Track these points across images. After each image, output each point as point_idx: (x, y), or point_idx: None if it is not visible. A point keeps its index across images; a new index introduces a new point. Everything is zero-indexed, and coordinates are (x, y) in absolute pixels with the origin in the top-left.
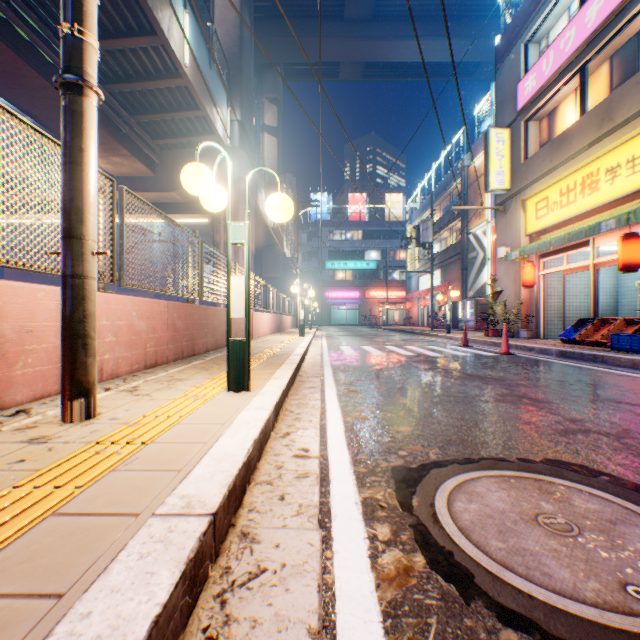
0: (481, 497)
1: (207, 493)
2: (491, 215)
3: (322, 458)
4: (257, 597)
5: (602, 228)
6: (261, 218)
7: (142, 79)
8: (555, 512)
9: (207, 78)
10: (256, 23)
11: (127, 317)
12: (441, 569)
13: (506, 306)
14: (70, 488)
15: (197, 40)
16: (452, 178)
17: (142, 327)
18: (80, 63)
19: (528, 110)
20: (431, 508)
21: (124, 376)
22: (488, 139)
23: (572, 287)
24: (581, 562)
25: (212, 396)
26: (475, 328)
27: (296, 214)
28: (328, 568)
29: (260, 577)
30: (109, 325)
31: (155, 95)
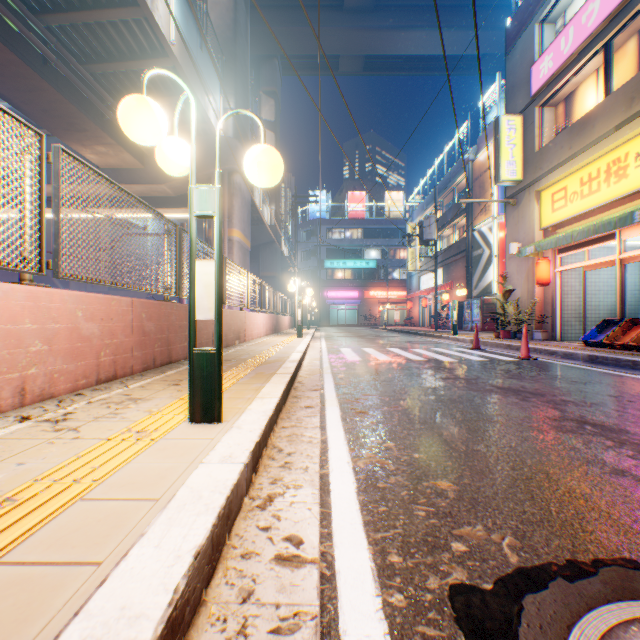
0: None
1: None
2: (498, 211)
3: (324, 563)
4: None
5: (636, 217)
6: (258, 215)
7: (125, 59)
8: None
9: (197, 60)
10: (253, 13)
11: (67, 318)
12: None
13: (518, 306)
14: None
15: (186, 17)
16: (455, 173)
17: (92, 331)
18: None
19: (543, 94)
20: None
21: (62, 396)
22: (499, 127)
23: (590, 285)
24: None
25: (165, 432)
26: (481, 329)
27: (294, 210)
28: None
29: None
30: (36, 329)
31: (141, 78)
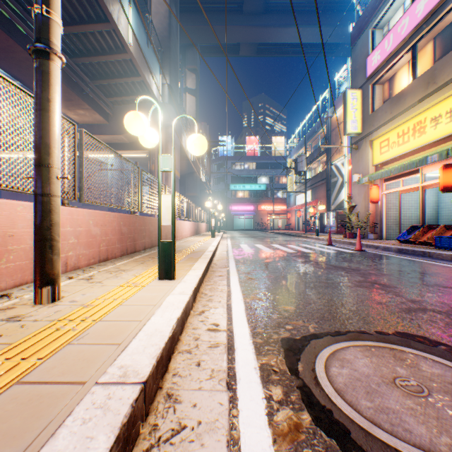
0: (350, 363)
1: (140, 364)
2: (347, 151)
3: (229, 331)
4: (178, 451)
5: (428, 160)
6: (184, 154)
7: (99, 54)
8: (408, 376)
9: (145, 54)
10: (180, 15)
11: (86, 225)
12: (324, 426)
13: (358, 216)
14: (33, 359)
15: (138, 26)
16: (319, 125)
17: (97, 232)
18: (47, 35)
19: (374, 76)
20: (313, 372)
21: (83, 268)
22: (346, 97)
23: (406, 203)
24: (433, 419)
25: (147, 283)
26: (336, 232)
27: (209, 151)
28: (234, 425)
29: (181, 433)
30: (72, 231)
31: (108, 66)
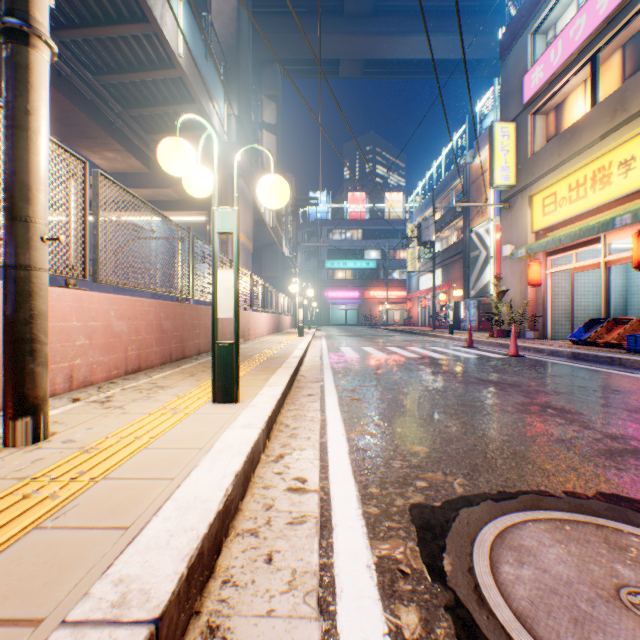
0: (534, 556)
1: (155, 574)
2: (494, 213)
3: (322, 492)
4: None
5: (617, 223)
6: (260, 216)
7: (135, 70)
8: None
9: (203, 70)
10: (254, 18)
11: (103, 317)
12: None
13: (511, 306)
14: None
15: (192, 30)
16: (454, 176)
17: (122, 328)
18: (25, 5)
19: (535, 103)
20: (471, 576)
21: (99, 383)
22: (493, 133)
23: (580, 286)
24: None
25: (194, 409)
26: (478, 328)
27: (295, 212)
28: None
29: None
30: (81, 326)
31: (149, 87)
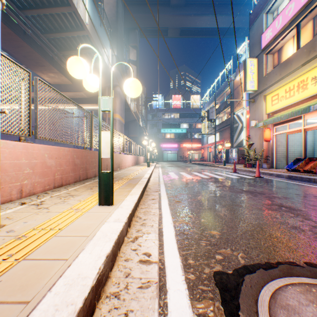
0: (298, 314)
1: None
2: (246, 105)
3: (160, 263)
4: None
5: (311, 109)
6: (128, 106)
7: (64, 31)
8: None
9: (99, 32)
10: (125, 7)
11: (41, 157)
12: None
13: (255, 151)
14: None
15: (93, 11)
16: (225, 86)
17: (52, 163)
18: None
19: (267, 48)
20: None
21: (38, 193)
22: (246, 64)
23: (290, 141)
24: None
25: (88, 209)
26: (237, 162)
27: (146, 104)
28: None
29: None
30: (27, 162)
31: (71, 40)
